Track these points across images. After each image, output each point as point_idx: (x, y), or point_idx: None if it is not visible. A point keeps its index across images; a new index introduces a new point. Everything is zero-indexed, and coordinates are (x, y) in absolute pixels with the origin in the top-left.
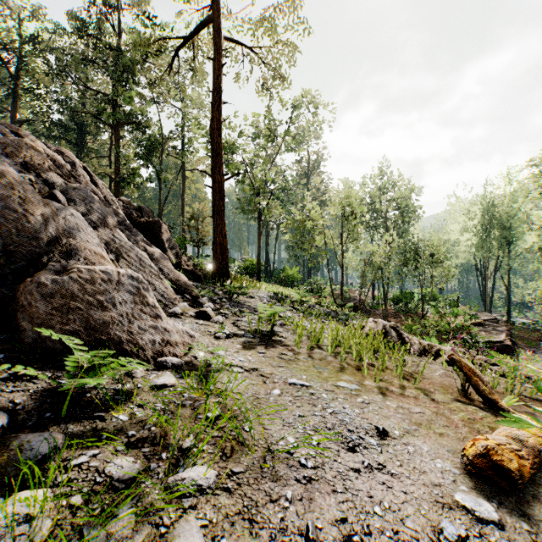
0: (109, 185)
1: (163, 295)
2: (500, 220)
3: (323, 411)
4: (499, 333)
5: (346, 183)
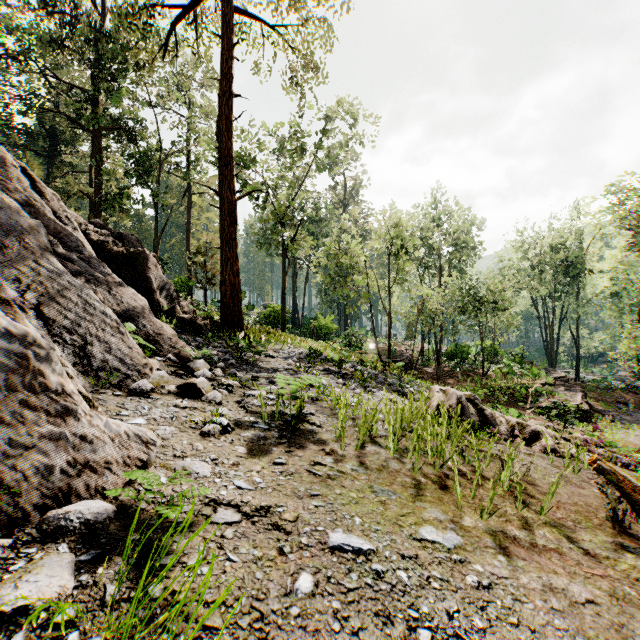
0: (90, 210)
1: (122, 359)
2: (569, 260)
3: (411, 638)
4: (574, 394)
5: (396, 207)
